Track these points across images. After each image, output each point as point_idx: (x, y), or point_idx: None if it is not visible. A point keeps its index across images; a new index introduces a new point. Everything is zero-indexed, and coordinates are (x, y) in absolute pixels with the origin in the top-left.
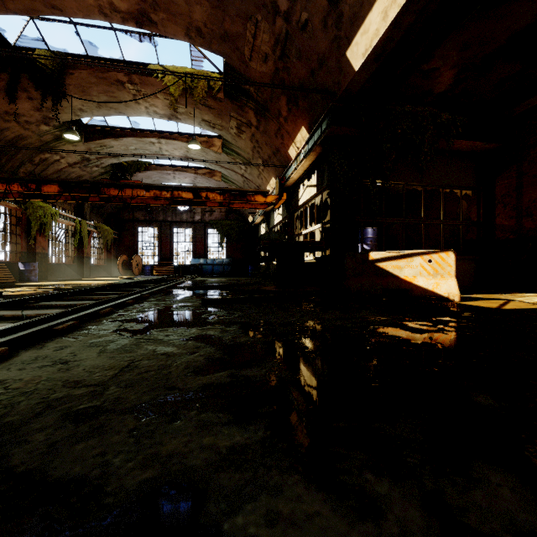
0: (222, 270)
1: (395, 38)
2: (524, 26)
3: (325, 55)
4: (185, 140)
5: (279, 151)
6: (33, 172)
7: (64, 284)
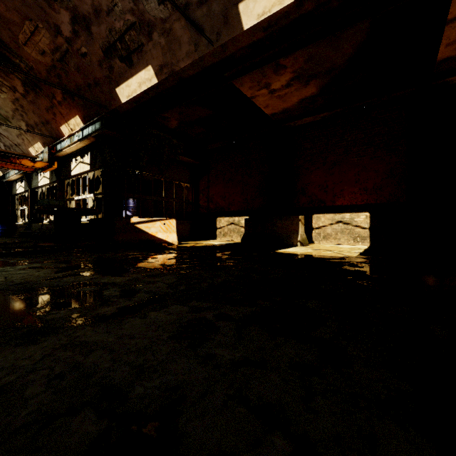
0: None
1: (146, 98)
2: (204, 116)
3: (100, 81)
4: None
5: (50, 123)
6: None
7: None
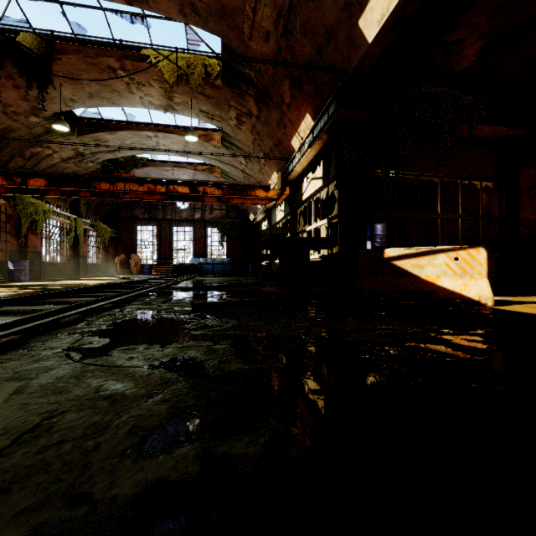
0: (223, 270)
1: None
2: None
3: (334, 28)
4: (183, 134)
5: (282, 143)
6: (25, 167)
7: (53, 284)
